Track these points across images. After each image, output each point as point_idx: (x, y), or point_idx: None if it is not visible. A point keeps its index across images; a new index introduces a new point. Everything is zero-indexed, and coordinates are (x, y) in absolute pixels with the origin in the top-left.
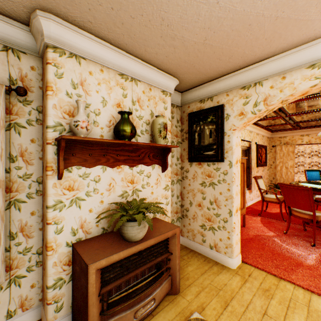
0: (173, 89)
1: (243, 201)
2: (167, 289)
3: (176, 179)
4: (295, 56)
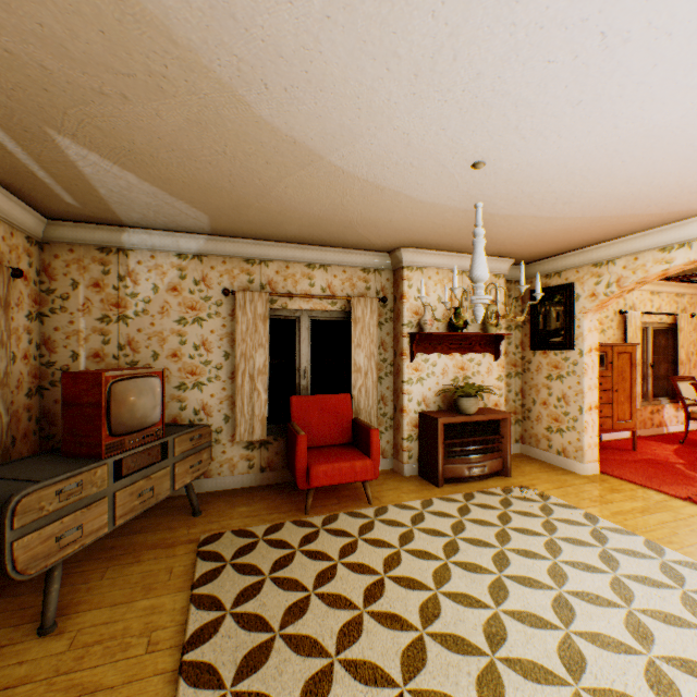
0: (507, 270)
1: (628, 410)
2: (497, 467)
3: (514, 372)
4: (643, 239)
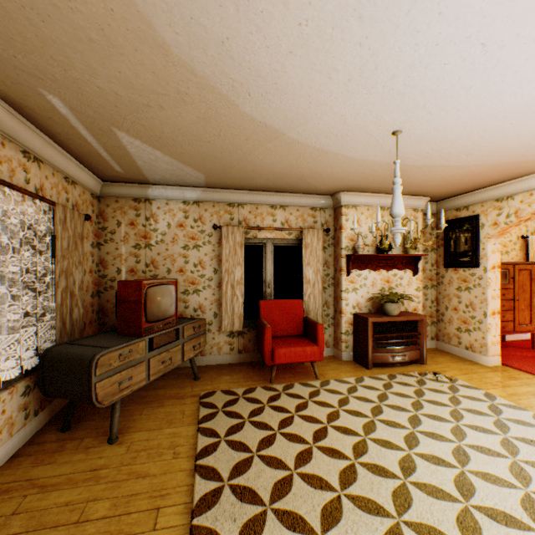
0: (424, 205)
1: (528, 316)
2: (415, 357)
3: (430, 285)
4: None
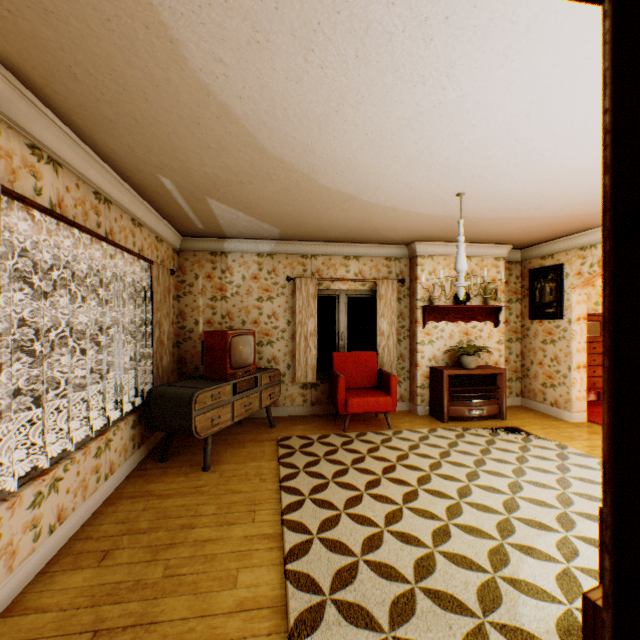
0: (506, 254)
1: None
2: (494, 411)
3: (515, 338)
4: None
